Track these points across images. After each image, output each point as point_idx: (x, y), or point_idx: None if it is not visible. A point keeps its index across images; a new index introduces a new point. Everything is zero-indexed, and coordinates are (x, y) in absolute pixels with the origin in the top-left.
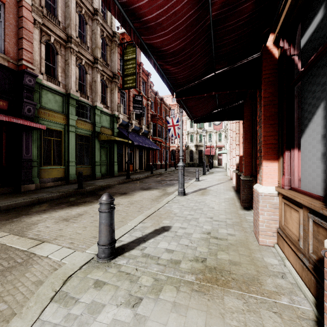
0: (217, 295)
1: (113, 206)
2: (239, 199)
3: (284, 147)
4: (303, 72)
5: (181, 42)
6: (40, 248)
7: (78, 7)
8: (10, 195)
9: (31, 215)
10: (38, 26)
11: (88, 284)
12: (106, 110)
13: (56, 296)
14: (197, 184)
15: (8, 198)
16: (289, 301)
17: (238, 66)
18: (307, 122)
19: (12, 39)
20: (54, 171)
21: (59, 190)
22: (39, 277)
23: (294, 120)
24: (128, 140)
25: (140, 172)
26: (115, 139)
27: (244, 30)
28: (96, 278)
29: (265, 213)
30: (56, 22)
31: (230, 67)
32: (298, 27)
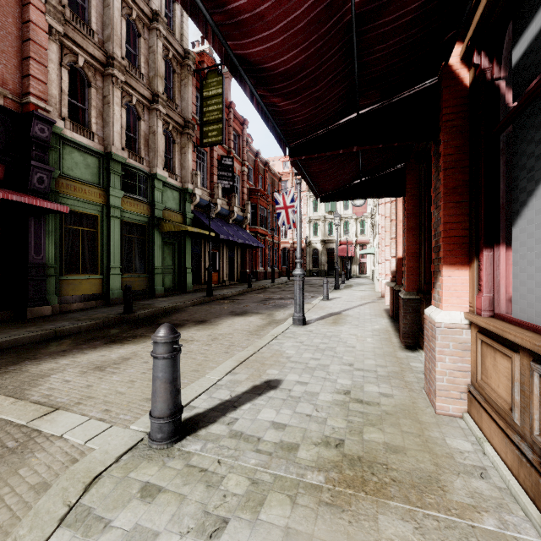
0: (365, 512)
1: (178, 347)
2: (398, 331)
3: (482, 243)
4: (518, 108)
5: (299, 53)
6: (50, 420)
7: (126, 7)
8: (7, 325)
9: (40, 360)
10: (56, 38)
11: (130, 491)
12: (172, 181)
13: (70, 515)
14: (326, 306)
15: (3, 330)
16: (498, 524)
17: (398, 100)
18: (525, 198)
19: (11, 60)
20: (84, 283)
21: (92, 316)
22: (44, 475)
23: (499, 194)
24: (210, 232)
25: (230, 285)
26: (187, 230)
27: (412, 33)
28: (145, 479)
29: (447, 358)
30: (88, 32)
31: (384, 103)
32: (508, 29)
